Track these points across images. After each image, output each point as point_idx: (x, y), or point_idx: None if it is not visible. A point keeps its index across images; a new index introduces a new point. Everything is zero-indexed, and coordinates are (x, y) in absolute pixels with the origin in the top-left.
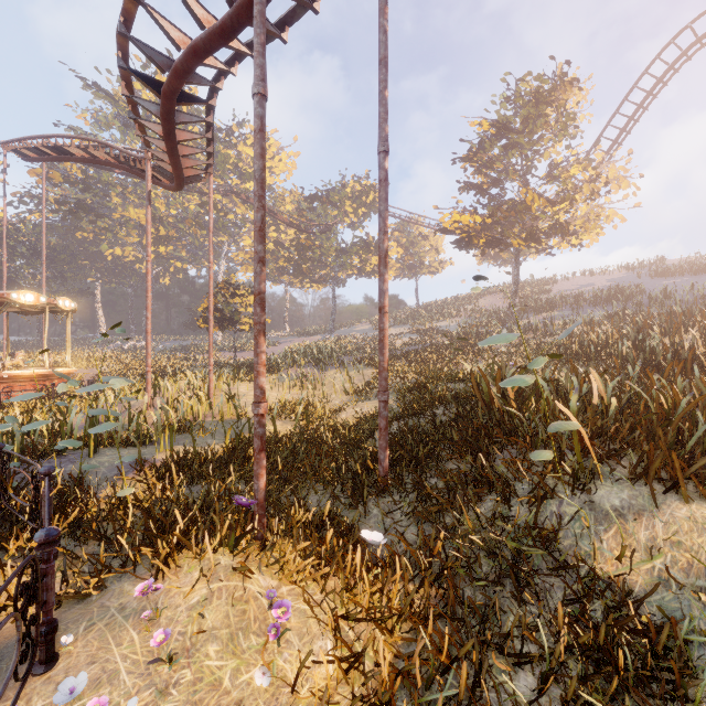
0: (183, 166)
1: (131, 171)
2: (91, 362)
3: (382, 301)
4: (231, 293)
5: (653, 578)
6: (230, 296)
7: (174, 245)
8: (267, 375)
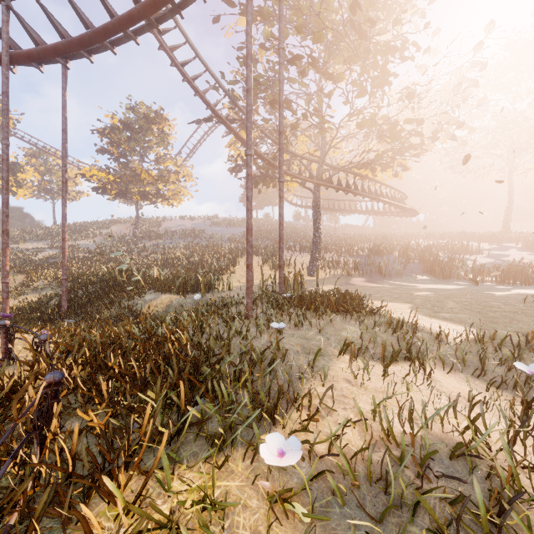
0: None
1: None
2: None
3: (64, 236)
4: None
5: (156, 312)
6: None
7: None
8: None
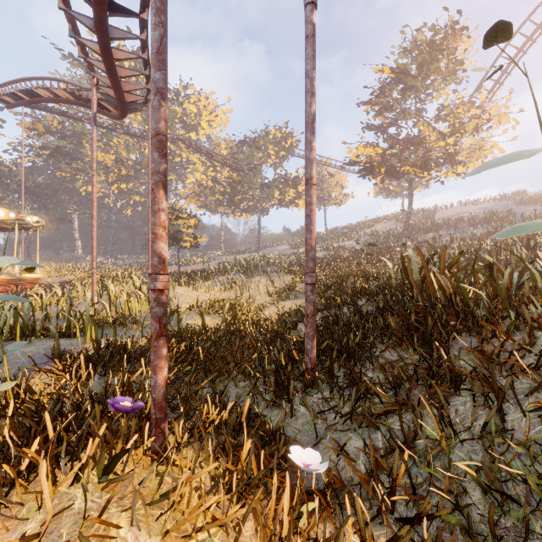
0: (124, 89)
1: (86, 106)
2: (61, 272)
3: (309, 172)
4: (175, 216)
5: None
6: (174, 219)
7: (133, 182)
8: (203, 281)
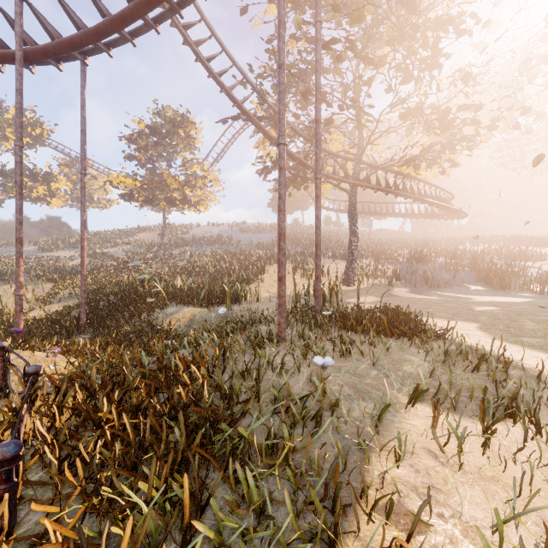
0: None
1: None
2: None
3: (83, 244)
4: None
5: (178, 327)
6: None
7: None
8: None
